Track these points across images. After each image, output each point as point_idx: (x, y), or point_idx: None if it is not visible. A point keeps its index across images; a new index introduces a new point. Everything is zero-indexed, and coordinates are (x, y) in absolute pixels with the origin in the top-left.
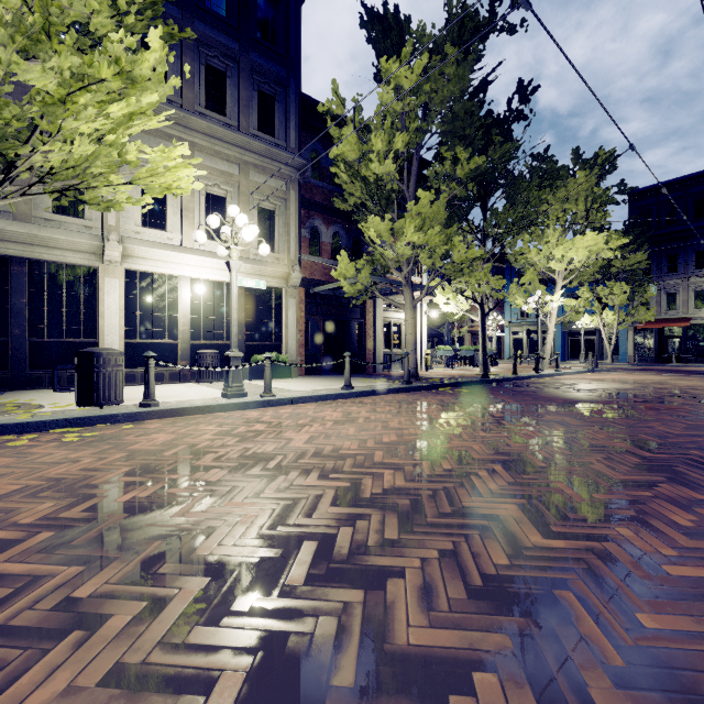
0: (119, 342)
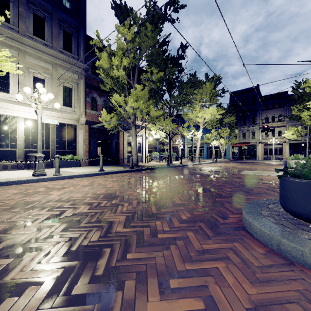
0: None
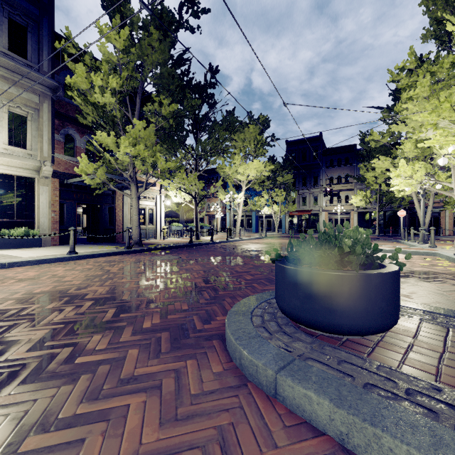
0: None
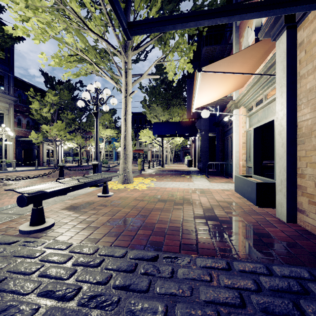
0: None
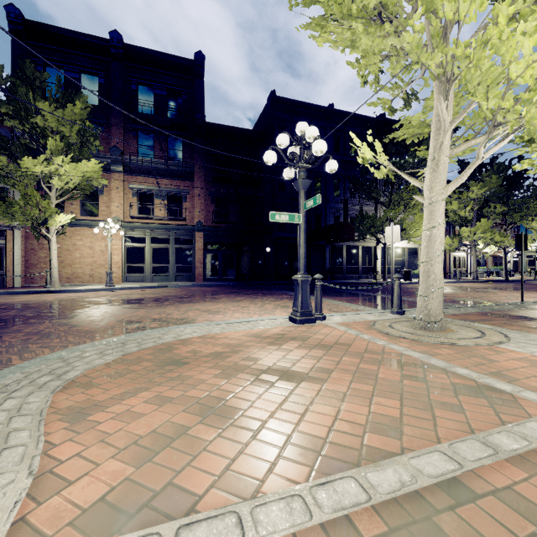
0: (380, 267)
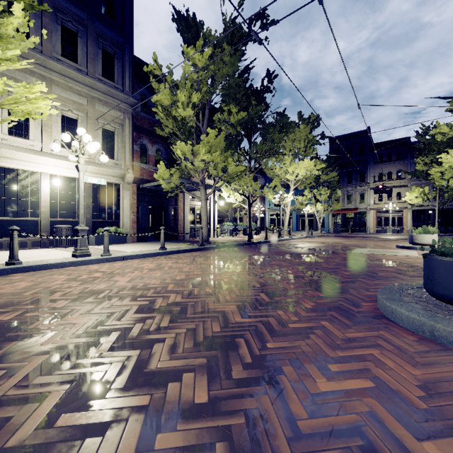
0: None
